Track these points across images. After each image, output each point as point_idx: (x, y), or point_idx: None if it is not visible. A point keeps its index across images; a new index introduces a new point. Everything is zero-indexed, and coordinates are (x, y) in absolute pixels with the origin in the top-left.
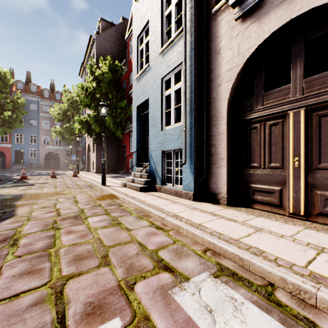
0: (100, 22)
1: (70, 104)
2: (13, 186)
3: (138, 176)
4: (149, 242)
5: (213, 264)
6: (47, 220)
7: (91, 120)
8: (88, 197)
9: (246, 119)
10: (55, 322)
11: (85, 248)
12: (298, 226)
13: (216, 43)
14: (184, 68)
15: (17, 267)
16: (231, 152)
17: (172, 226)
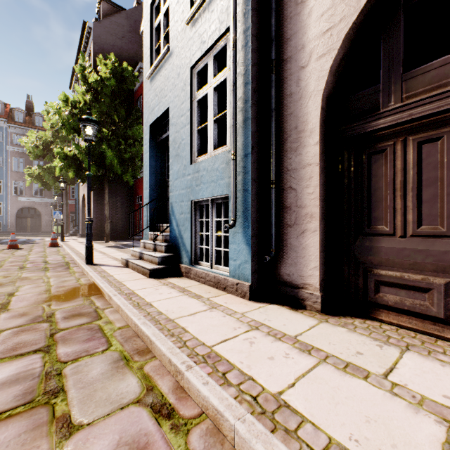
0: (101, 3)
1: (57, 133)
2: None
3: (151, 247)
4: None
5: None
6: None
7: (82, 154)
8: (42, 291)
9: (362, 132)
10: None
11: None
12: None
13: None
14: (232, 36)
15: None
16: (327, 202)
17: (202, 403)
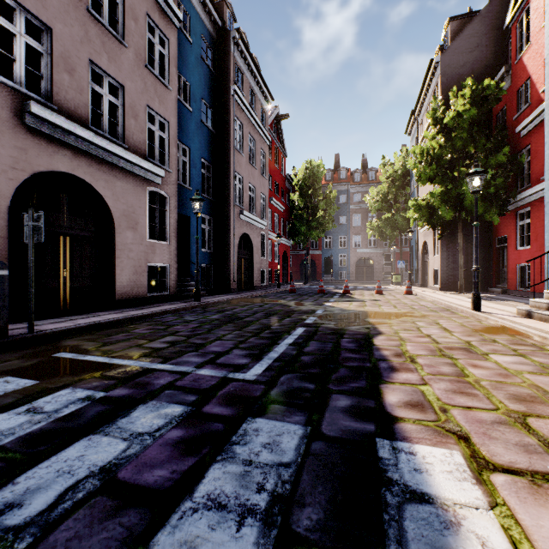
0: (448, 26)
1: (391, 183)
2: (344, 300)
3: None
4: None
5: None
6: (426, 345)
7: (437, 201)
8: (459, 325)
9: None
10: (544, 447)
11: (520, 391)
12: None
13: None
14: None
15: (441, 384)
16: None
17: None
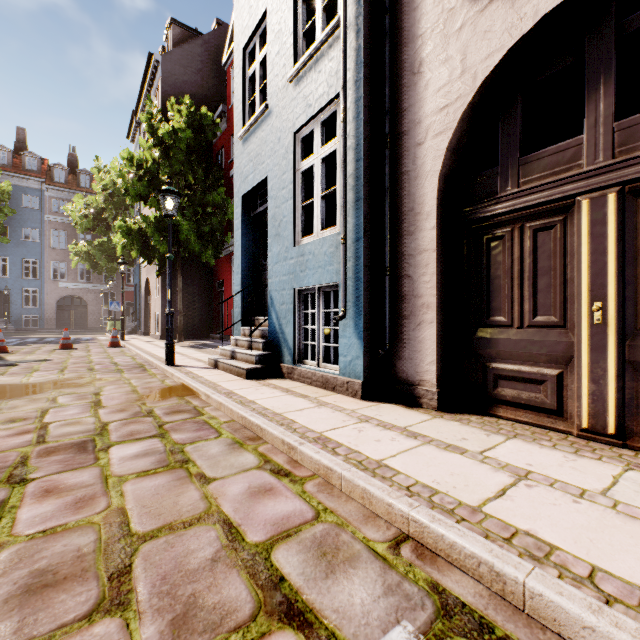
0: (171, 27)
1: (110, 197)
2: None
3: (245, 344)
4: (251, 519)
5: (423, 589)
6: (5, 455)
7: (150, 227)
8: (129, 392)
9: (480, 217)
10: None
11: (72, 546)
12: (609, 462)
13: (412, 51)
14: (342, 107)
15: None
16: (446, 292)
17: (314, 467)
